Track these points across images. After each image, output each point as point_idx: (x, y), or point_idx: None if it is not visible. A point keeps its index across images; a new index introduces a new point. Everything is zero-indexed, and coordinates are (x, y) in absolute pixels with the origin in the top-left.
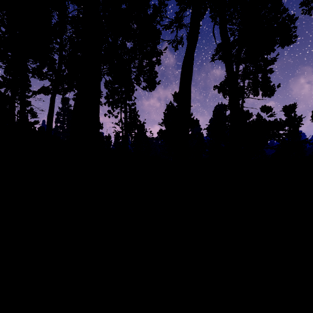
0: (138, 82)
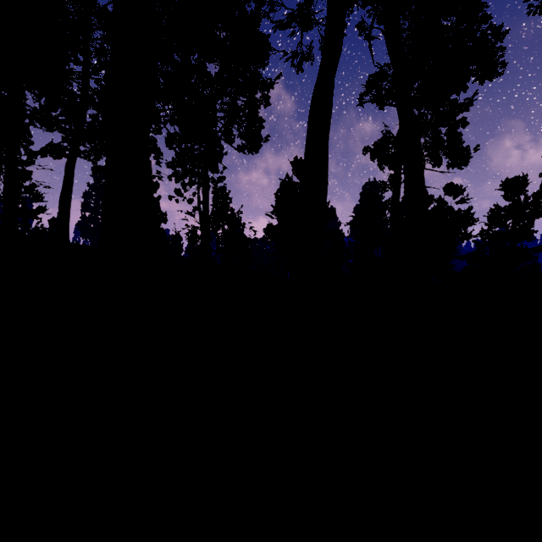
0: (229, 138)
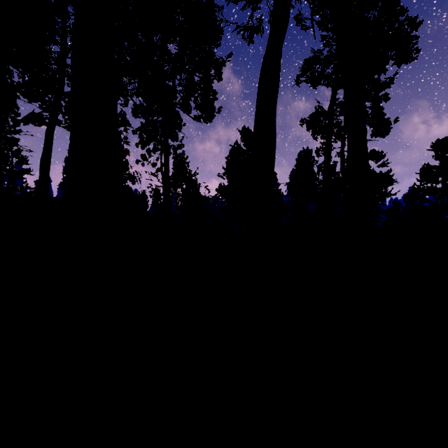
0: (187, 109)
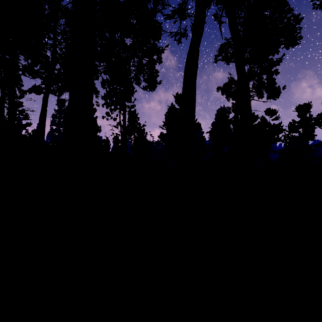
0: (138, 82)
